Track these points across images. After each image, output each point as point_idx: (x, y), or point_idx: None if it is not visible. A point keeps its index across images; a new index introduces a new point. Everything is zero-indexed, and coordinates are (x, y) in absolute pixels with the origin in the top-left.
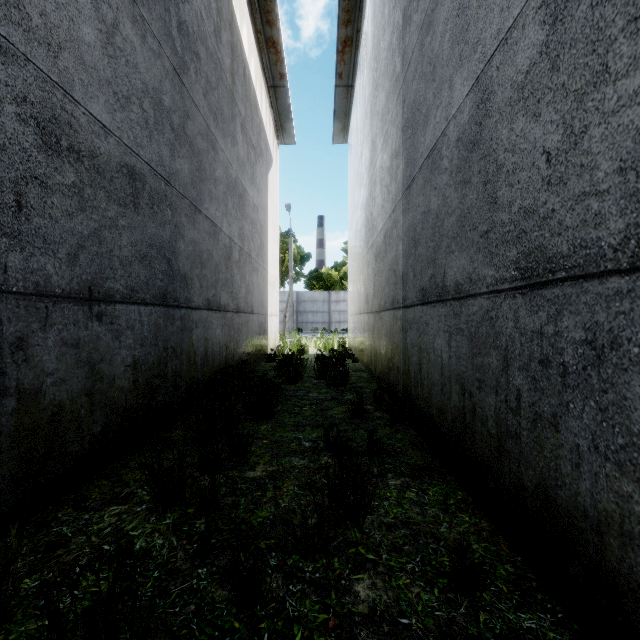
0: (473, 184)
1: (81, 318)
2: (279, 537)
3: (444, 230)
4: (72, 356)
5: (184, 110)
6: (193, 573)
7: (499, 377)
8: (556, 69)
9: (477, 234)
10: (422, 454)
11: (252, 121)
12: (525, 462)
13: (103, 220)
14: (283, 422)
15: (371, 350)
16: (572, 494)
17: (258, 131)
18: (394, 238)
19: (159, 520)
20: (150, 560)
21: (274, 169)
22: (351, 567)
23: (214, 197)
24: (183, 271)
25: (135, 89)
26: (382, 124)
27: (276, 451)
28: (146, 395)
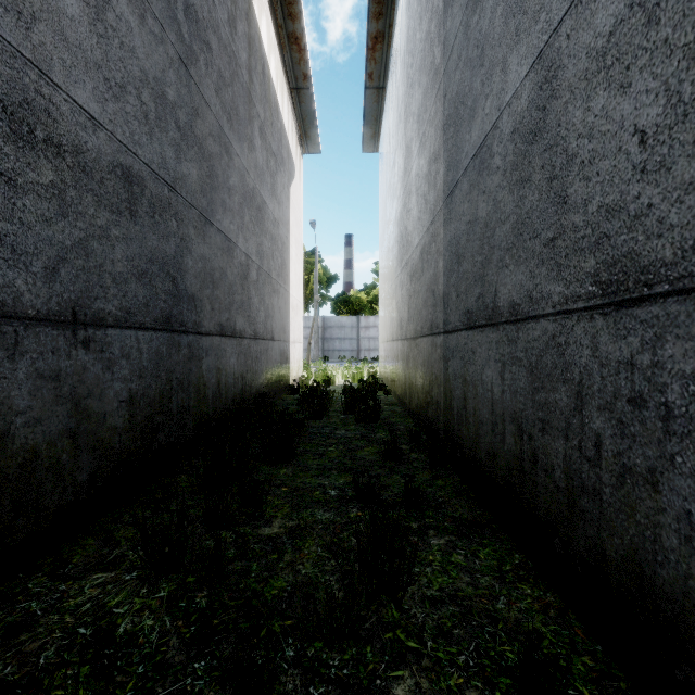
0: (534, 182)
1: (62, 345)
2: (298, 616)
3: (495, 241)
4: (50, 391)
5: (192, 106)
6: (187, 668)
7: (570, 418)
8: (655, 22)
9: (539, 243)
10: (468, 505)
11: (272, 125)
12: (608, 527)
13: (91, 229)
14: (306, 465)
15: (405, 381)
16: (680, 576)
17: (279, 137)
18: (433, 254)
19: (151, 592)
20: (135, 649)
21: (297, 180)
22: (388, 660)
23: (228, 208)
24: (191, 291)
25: (132, 77)
26: (418, 125)
27: (297, 501)
28: (145, 435)
